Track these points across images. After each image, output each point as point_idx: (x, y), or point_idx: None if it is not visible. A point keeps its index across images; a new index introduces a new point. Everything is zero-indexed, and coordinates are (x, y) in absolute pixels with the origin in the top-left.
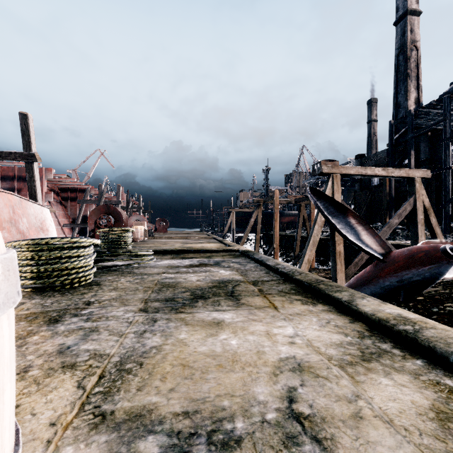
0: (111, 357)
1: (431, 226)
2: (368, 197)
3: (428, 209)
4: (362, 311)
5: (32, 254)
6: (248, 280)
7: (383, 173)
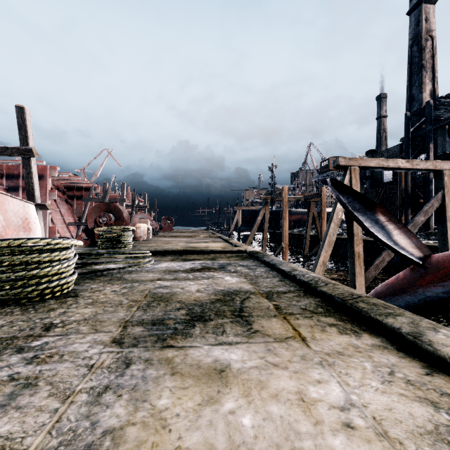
0: None
1: None
2: (380, 194)
3: None
4: (444, 356)
5: None
6: (259, 291)
7: (407, 165)
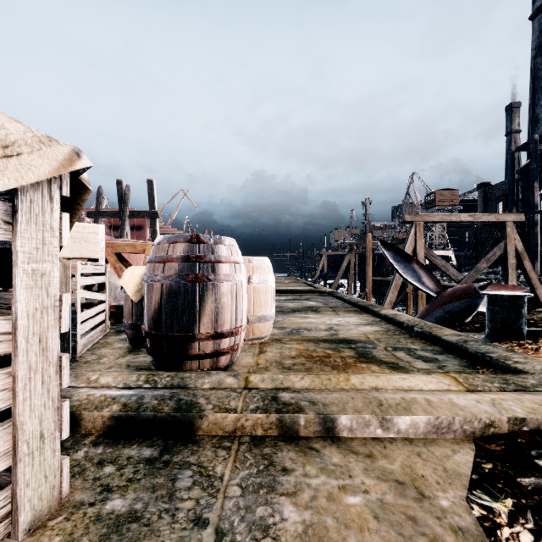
0: None
1: (525, 271)
2: (493, 235)
3: (521, 253)
4: (380, 314)
5: None
6: (327, 306)
7: (469, 219)
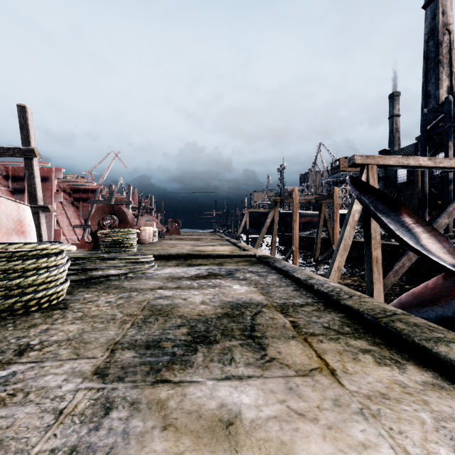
0: None
1: None
2: (394, 195)
3: None
4: None
5: None
6: (272, 303)
7: (429, 163)
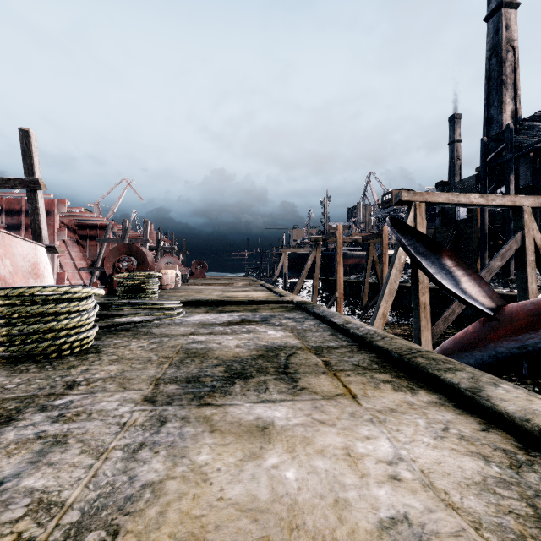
0: (66, 510)
1: None
2: (452, 234)
3: (540, 247)
4: (501, 411)
5: (1, 310)
6: (307, 346)
7: (481, 200)
